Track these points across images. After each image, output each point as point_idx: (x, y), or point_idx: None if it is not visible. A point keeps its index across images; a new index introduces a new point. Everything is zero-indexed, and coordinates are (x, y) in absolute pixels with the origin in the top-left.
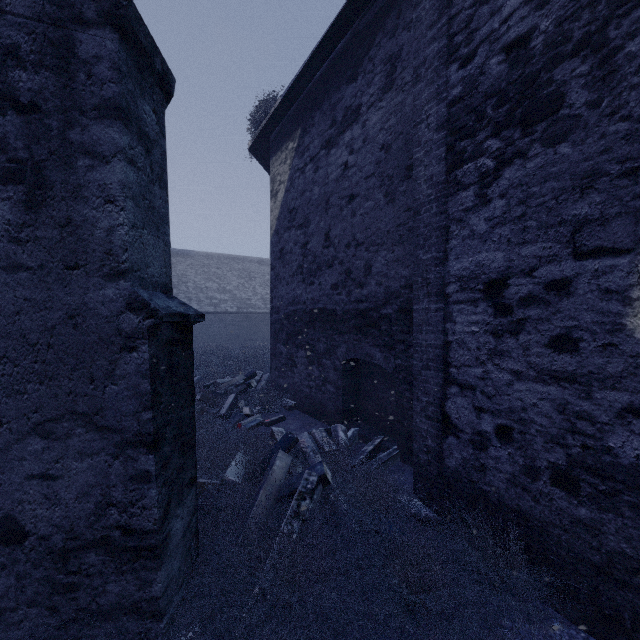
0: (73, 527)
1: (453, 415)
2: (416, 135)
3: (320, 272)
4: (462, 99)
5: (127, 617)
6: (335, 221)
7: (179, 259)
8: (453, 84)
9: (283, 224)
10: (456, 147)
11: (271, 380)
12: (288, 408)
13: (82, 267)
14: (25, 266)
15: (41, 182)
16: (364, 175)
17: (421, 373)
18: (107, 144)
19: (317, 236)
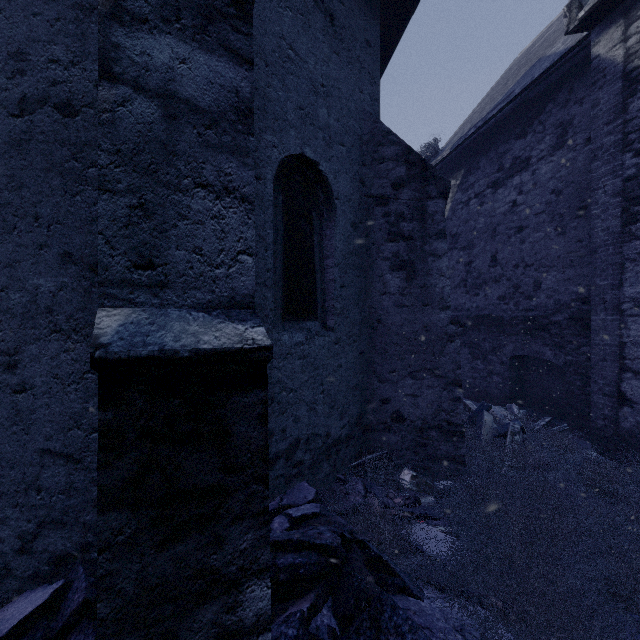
0: (425, 418)
1: (627, 392)
2: (593, 197)
3: (486, 286)
4: (635, 178)
5: (449, 462)
6: (502, 246)
7: None
8: (627, 167)
9: None
10: (630, 210)
11: None
12: None
13: (430, 305)
14: (405, 305)
15: (413, 269)
16: (533, 212)
17: (598, 364)
18: (440, 250)
19: (482, 257)
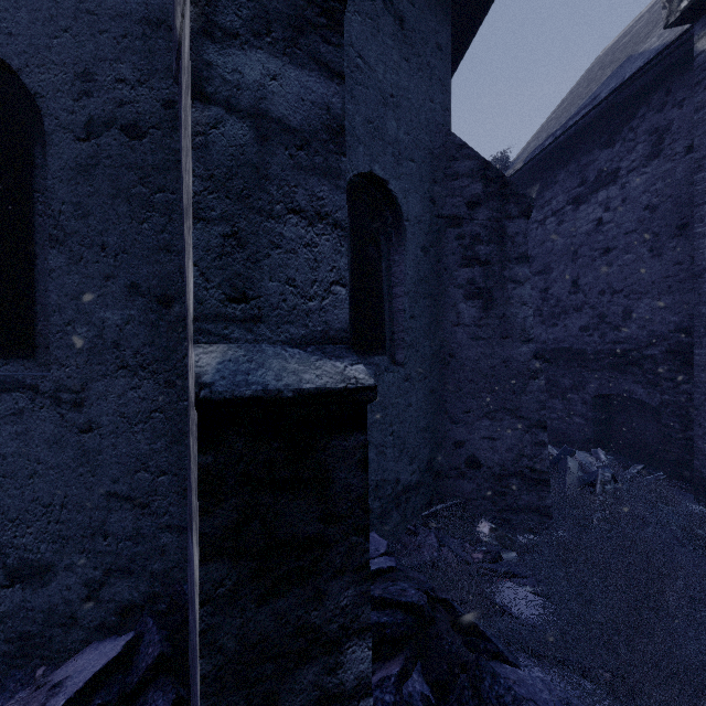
0: (504, 464)
1: None
2: (698, 213)
3: (565, 315)
4: None
5: (532, 514)
6: (585, 270)
7: None
8: None
9: None
10: None
11: None
12: None
13: (510, 337)
14: (481, 337)
15: (490, 297)
16: (623, 231)
17: (703, 404)
18: (522, 276)
19: (561, 283)
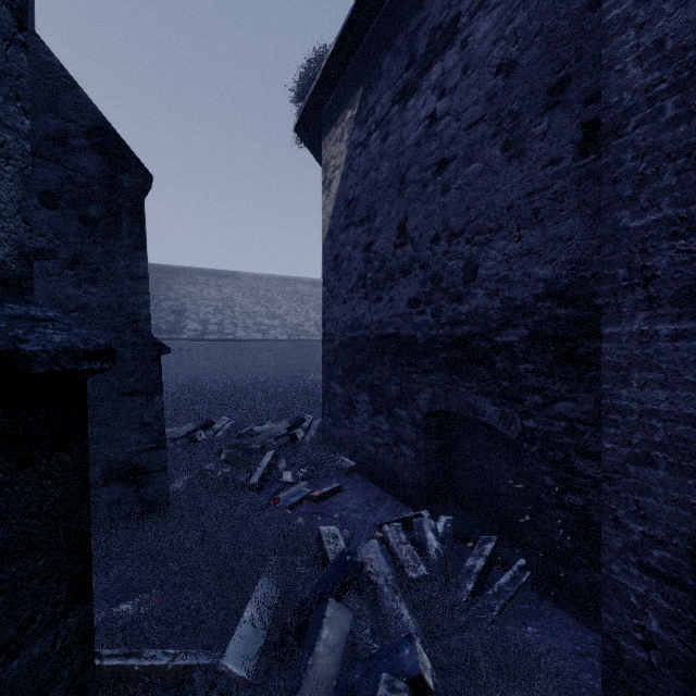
0: None
1: None
2: None
3: (391, 282)
4: None
5: None
6: (414, 205)
7: (225, 281)
8: None
9: (338, 222)
10: None
11: (323, 429)
12: (345, 471)
13: None
14: None
15: None
16: (464, 124)
17: (626, 470)
18: None
19: (386, 231)
